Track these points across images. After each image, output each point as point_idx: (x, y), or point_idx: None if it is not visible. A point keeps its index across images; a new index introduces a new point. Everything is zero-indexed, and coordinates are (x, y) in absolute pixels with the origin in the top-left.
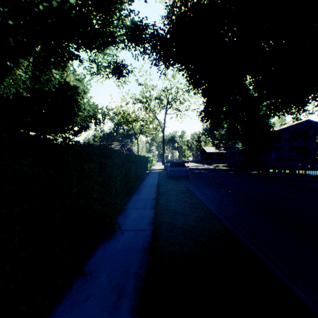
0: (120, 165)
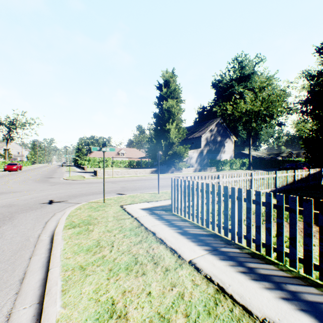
0: (268, 162)
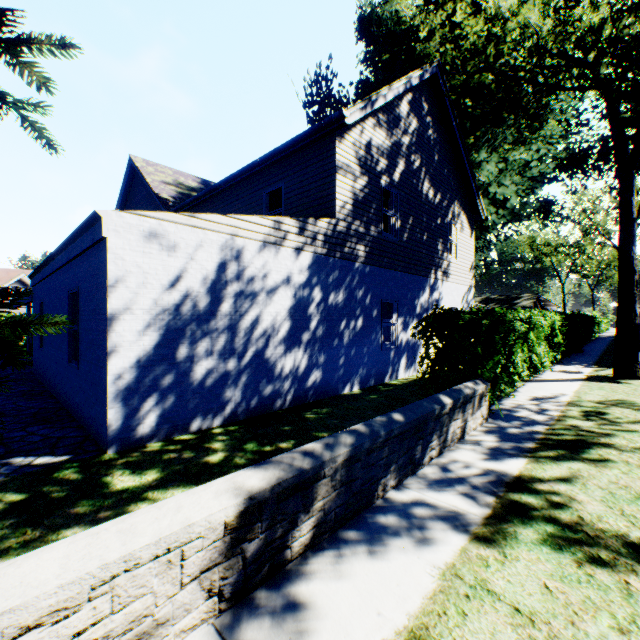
0: None
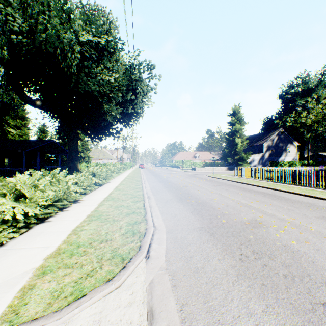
0: None
